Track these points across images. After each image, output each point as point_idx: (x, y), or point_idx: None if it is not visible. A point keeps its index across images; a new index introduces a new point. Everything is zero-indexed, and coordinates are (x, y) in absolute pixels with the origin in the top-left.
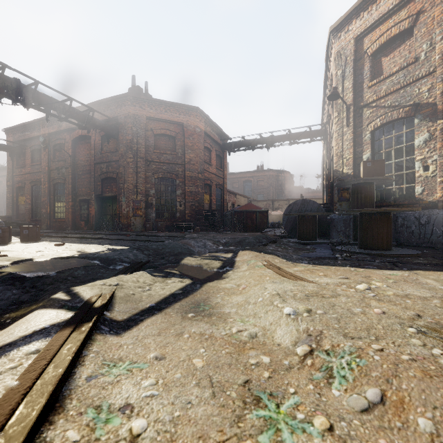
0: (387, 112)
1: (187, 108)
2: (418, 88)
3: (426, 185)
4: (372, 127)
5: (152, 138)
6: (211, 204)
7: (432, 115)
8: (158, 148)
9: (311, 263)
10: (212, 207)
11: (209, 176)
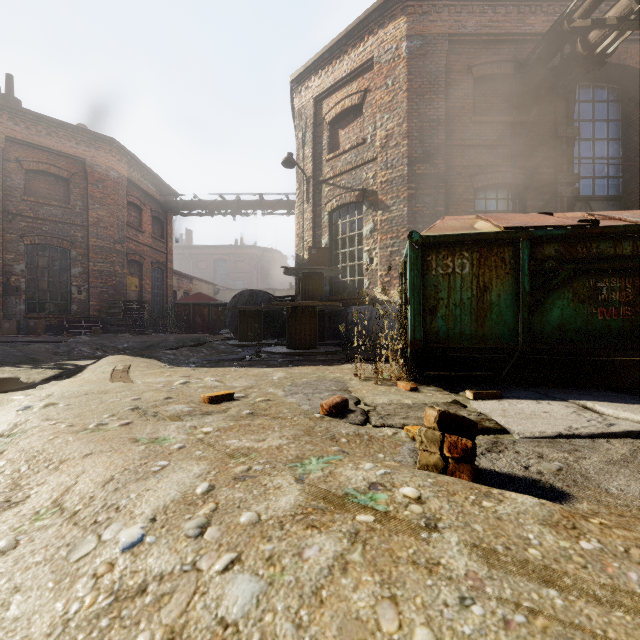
0: (342, 193)
1: (92, 136)
2: (366, 172)
3: (372, 278)
4: (330, 208)
5: (19, 174)
6: (142, 292)
7: (376, 205)
8: (32, 194)
9: (199, 366)
10: (145, 296)
11: (138, 249)
